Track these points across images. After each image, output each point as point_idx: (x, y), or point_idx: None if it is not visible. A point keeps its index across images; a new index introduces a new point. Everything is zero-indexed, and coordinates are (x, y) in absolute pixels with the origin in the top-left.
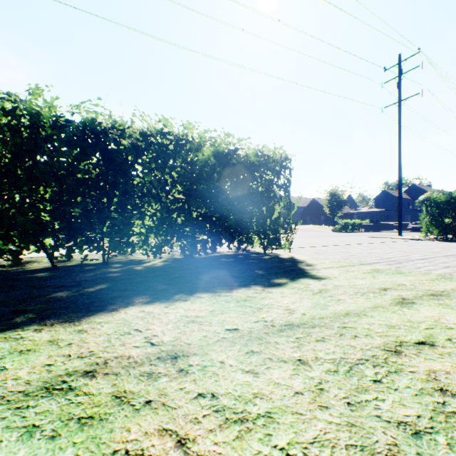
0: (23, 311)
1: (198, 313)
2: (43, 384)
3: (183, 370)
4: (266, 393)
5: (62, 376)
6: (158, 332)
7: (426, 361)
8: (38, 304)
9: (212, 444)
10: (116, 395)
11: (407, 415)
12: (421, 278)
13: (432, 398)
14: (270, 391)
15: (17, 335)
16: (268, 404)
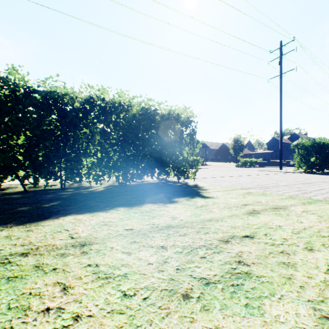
0: None
1: (112, 219)
2: None
3: (85, 252)
4: (130, 264)
5: (6, 256)
6: (79, 231)
7: (241, 246)
8: (6, 214)
9: (83, 289)
10: (36, 265)
11: (208, 274)
12: (275, 197)
13: (230, 266)
14: (133, 263)
15: None
16: (128, 269)
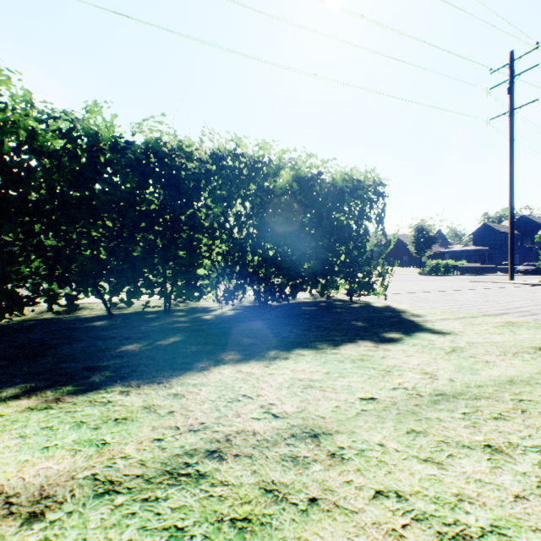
0: (96, 367)
1: (311, 375)
2: (162, 466)
3: (335, 455)
4: (472, 495)
5: (181, 456)
6: (274, 399)
7: None
8: (110, 359)
9: None
10: (264, 488)
11: None
12: None
13: None
14: (476, 492)
15: (102, 398)
16: (486, 513)
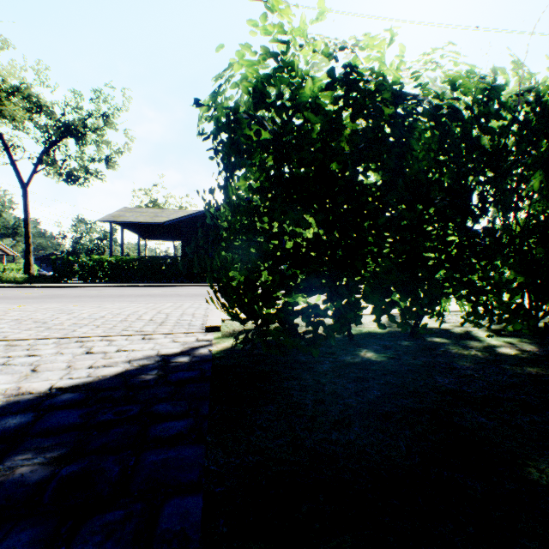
0: None
1: None
2: None
3: None
4: None
5: None
6: None
7: None
8: None
9: None
10: None
11: None
12: None
13: None
14: None
15: None
16: None
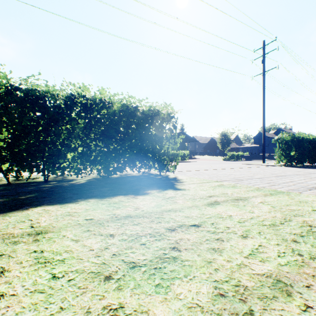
0: None
1: (78, 210)
2: None
3: (37, 240)
4: (73, 250)
5: None
6: (42, 221)
7: (184, 234)
8: None
9: (18, 272)
10: None
11: (139, 259)
12: (243, 189)
13: (163, 251)
14: (76, 249)
15: None
16: (68, 255)
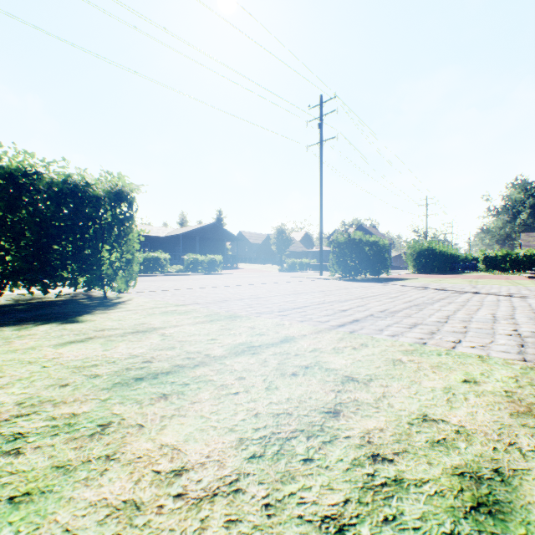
0: None
1: None
2: None
3: None
4: None
5: None
6: None
7: None
8: None
9: None
10: None
11: None
12: (187, 316)
13: None
14: None
15: None
16: None
